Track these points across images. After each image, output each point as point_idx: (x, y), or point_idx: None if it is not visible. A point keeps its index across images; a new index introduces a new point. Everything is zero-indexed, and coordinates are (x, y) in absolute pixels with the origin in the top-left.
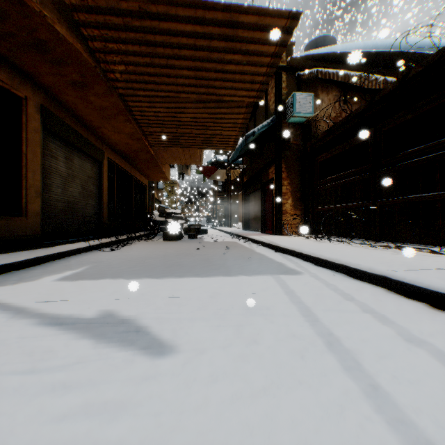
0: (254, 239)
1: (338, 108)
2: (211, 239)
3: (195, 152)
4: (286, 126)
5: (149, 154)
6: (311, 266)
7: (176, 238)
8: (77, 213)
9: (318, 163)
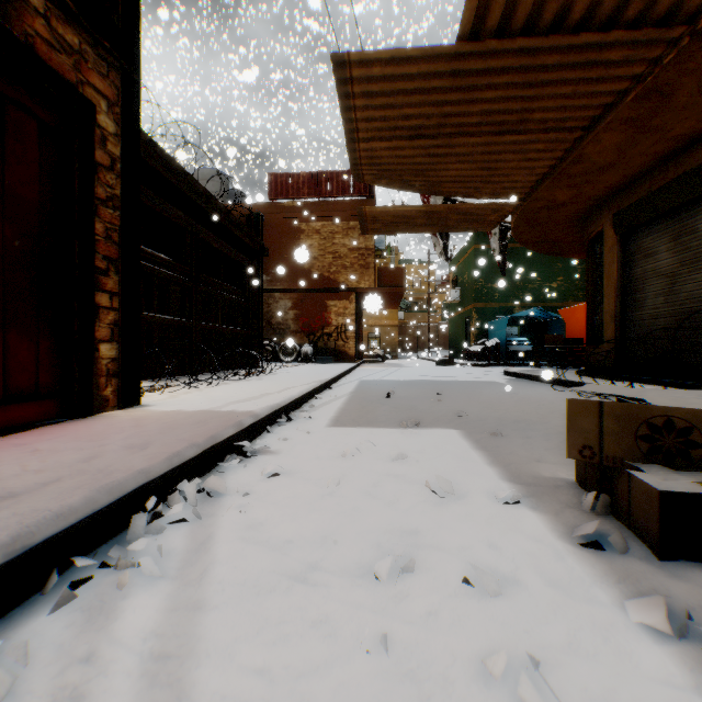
0: (300, 397)
1: None
2: (444, 466)
3: None
4: None
5: None
6: (344, 380)
7: None
8: None
9: None
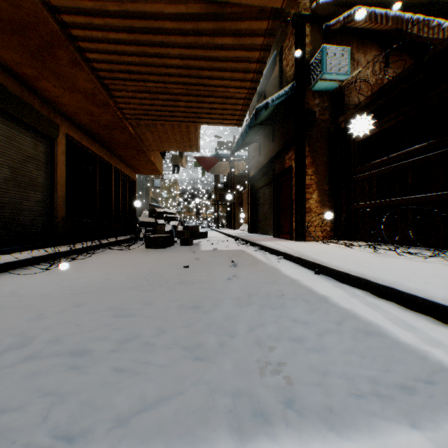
0: (270, 248)
1: (378, 73)
2: (210, 246)
3: (189, 131)
4: (310, 96)
5: (128, 132)
6: None
7: (163, 246)
8: (0, 210)
9: (355, 142)
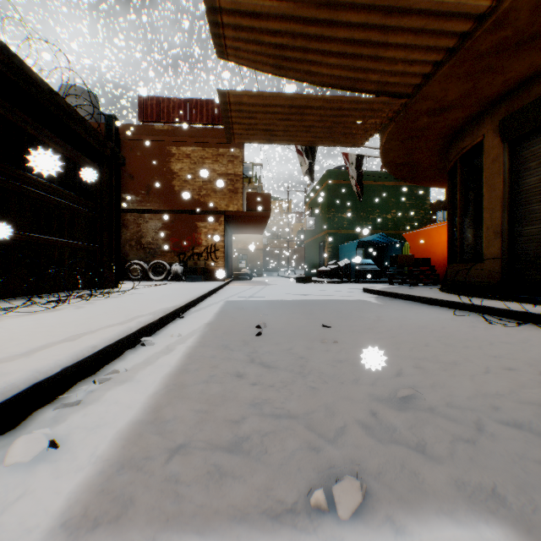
0: (82, 360)
1: None
2: None
3: None
4: None
5: None
6: (206, 303)
7: None
8: None
9: None
